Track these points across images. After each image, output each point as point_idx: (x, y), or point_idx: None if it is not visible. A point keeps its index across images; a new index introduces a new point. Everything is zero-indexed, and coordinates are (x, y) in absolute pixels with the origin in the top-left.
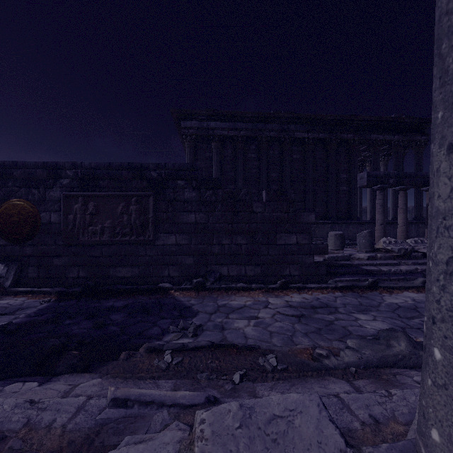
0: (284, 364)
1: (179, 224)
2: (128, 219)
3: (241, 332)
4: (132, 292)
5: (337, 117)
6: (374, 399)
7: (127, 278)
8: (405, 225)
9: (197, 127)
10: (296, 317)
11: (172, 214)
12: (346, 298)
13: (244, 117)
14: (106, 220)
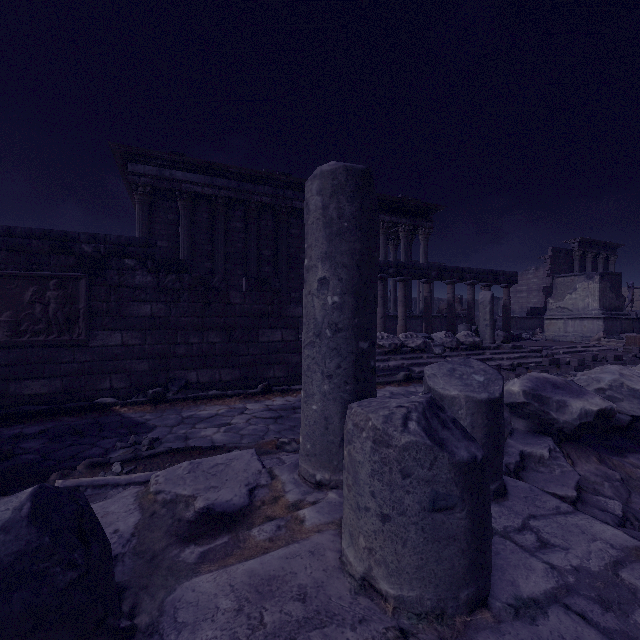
0: None
1: (127, 317)
2: (43, 311)
3: (208, 439)
4: (51, 414)
5: None
6: None
7: (40, 396)
8: (404, 319)
9: (155, 176)
10: (274, 419)
11: (116, 304)
12: None
13: (226, 172)
14: (3, 312)
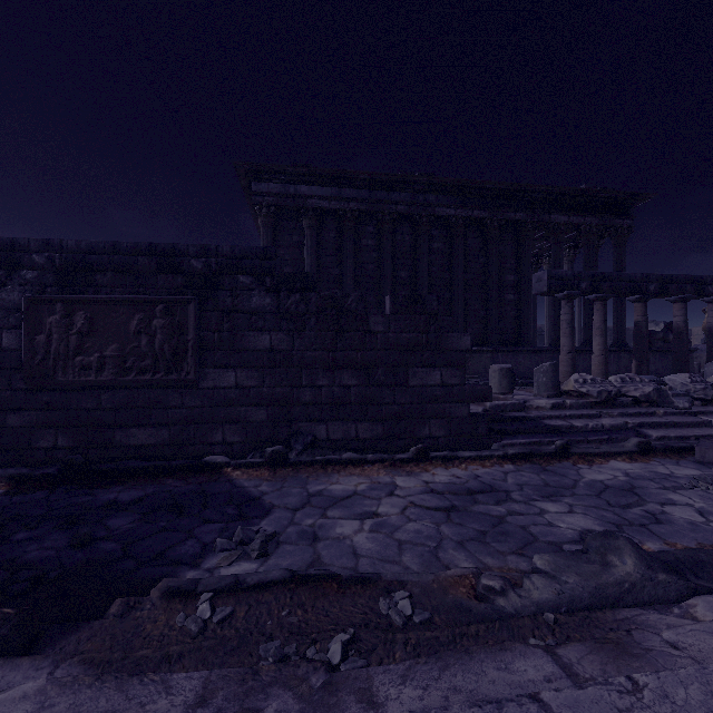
0: (426, 611)
1: (242, 351)
2: (149, 343)
3: (347, 544)
4: (154, 473)
5: (500, 186)
6: (608, 702)
7: (147, 447)
8: (603, 354)
9: (279, 194)
10: (443, 511)
11: (229, 334)
12: (522, 474)
13: (356, 180)
14: (108, 345)
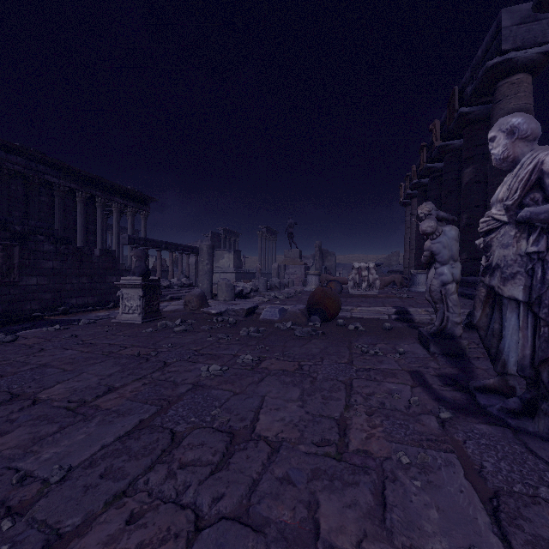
0: None
1: (40, 269)
2: None
3: None
4: (13, 322)
5: (89, 175)
6: None
7: None
8: None
9: None
10: None
11: (34, 261)
12: None
13: None
14: None
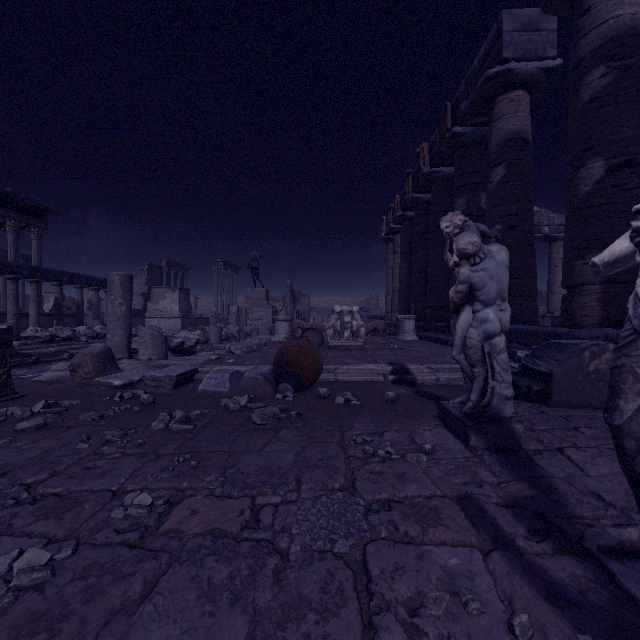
0: None
1: None
2: None
3: None
4: None
5: None
6: None
7: None
8: (38, 316)
9: None
10: None
11: None
12: (23, 370)
13: None
14: None
